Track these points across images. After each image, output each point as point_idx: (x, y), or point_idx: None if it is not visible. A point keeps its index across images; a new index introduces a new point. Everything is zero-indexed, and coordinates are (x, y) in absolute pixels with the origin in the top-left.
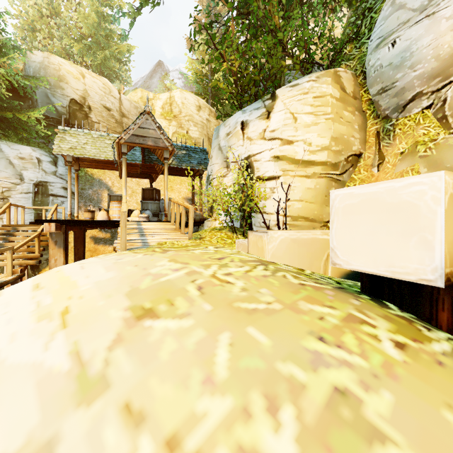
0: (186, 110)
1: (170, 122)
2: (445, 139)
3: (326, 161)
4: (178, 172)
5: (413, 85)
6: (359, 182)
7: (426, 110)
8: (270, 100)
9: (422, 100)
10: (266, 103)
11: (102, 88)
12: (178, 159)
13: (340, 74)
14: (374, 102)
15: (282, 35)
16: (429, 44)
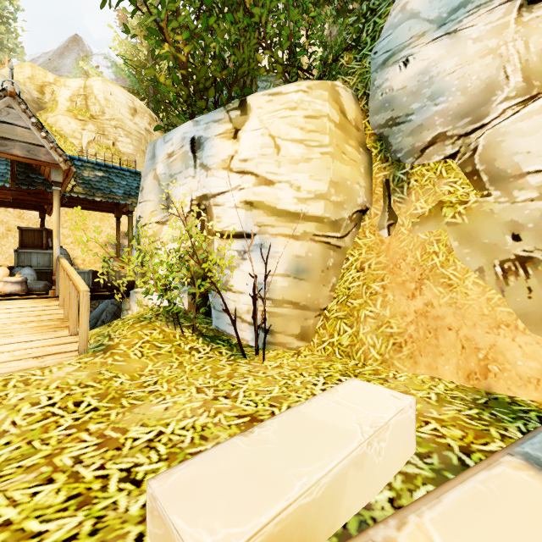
0: (112, 111)
1: (85, 124)
2: (479, 202)
3: (324, 217)
4: (90, 204)
5: (434, 122)
6: (366, 250)
7: (449, 159)
8: (237, 110)
9: (445, 145)
10: (232, 114)
11: None
12: (88, 185)
13: (339, 90)
14: (382, 139)
15: (257, 10)
16: (453, 71)
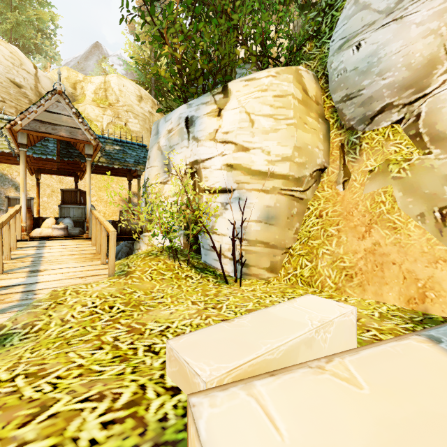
0: (125, 99)
1: (105, 110)
2: (421, 159)
3: (289, 175)
4: (110, 171)
5: (382, 94)
6: (324, 201)
7: (396, 124)
8: (221, 94)
9: (392, 113)
10: (216, 98)
11: (9, 57)
12: (109, 156)
13: (301, 73)
14: (338, 110)
15: (236, 16)
16: (399, 51)
